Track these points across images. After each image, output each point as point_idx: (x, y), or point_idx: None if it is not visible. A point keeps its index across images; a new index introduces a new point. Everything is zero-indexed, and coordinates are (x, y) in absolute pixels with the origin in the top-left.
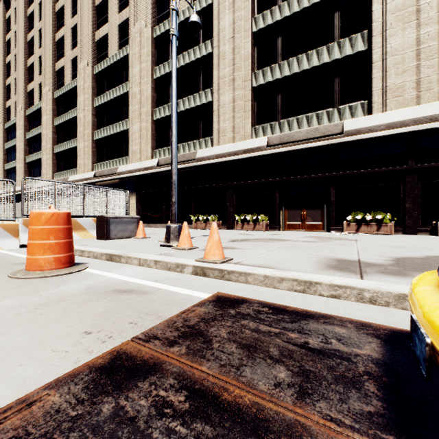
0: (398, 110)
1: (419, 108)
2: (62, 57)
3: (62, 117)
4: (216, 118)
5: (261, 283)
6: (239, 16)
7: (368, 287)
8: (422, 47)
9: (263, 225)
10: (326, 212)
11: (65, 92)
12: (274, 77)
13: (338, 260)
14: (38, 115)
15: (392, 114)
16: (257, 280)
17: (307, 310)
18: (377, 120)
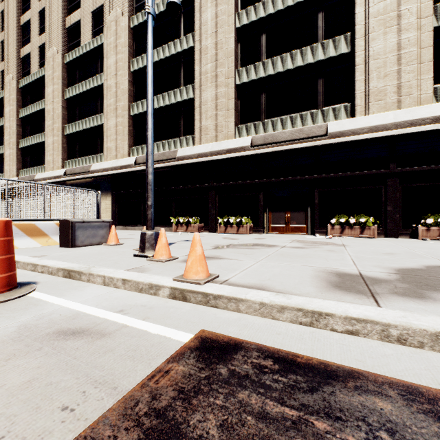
0: (380, 114)
1: (400, 113)
2: (28, 43)
3: (27, 109)
4: (198, 115)
5: (256, 312)
6: (221, 10)
7: (395, 321)
8: (402, 52)
9: (247, 228)
10: (310, 214)
11: (31, 82)
12: (257, 75)
13: (338, 275)
14: (0, 106)
15: (374, 118)
16: (251, 308)
17: (325, 361)
18: (360, 123)
